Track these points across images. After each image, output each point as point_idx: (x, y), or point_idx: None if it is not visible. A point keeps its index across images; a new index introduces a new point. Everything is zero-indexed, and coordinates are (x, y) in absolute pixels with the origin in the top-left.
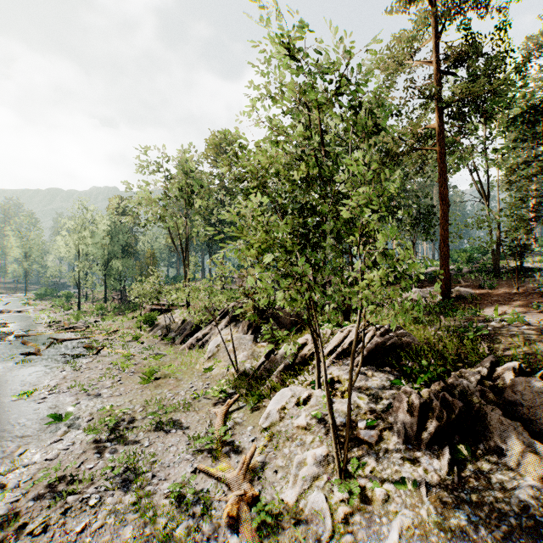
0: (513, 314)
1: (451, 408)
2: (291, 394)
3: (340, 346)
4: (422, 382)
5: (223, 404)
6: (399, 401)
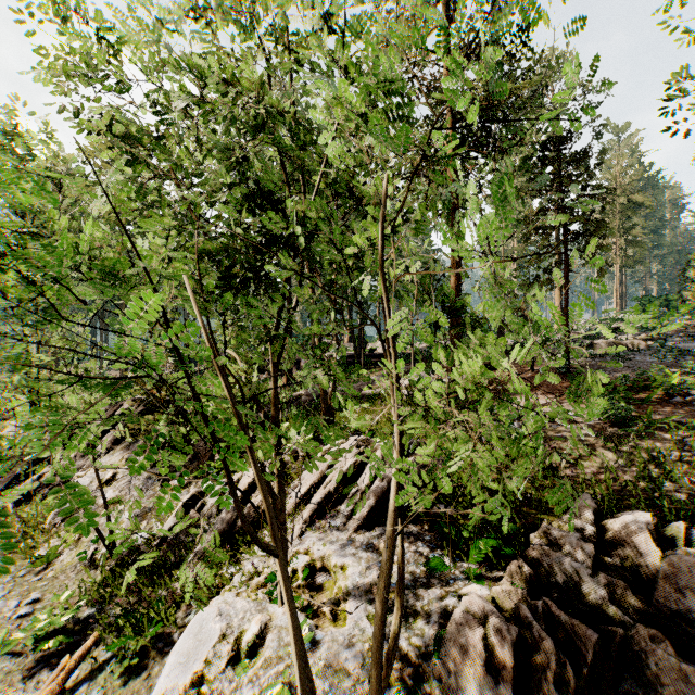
0: (548, 405)
1: (572, 643)
2: (220, 632)
3: (323, 485)
4: (481, 559)
5: (56, 663)
6: (462, 635)
